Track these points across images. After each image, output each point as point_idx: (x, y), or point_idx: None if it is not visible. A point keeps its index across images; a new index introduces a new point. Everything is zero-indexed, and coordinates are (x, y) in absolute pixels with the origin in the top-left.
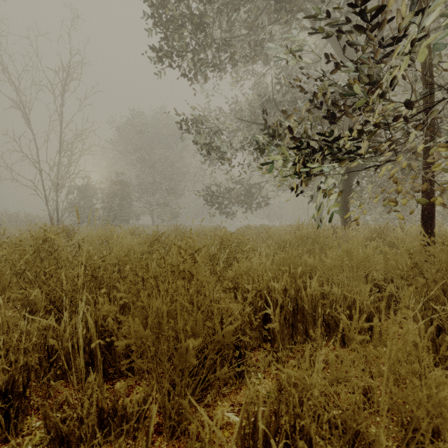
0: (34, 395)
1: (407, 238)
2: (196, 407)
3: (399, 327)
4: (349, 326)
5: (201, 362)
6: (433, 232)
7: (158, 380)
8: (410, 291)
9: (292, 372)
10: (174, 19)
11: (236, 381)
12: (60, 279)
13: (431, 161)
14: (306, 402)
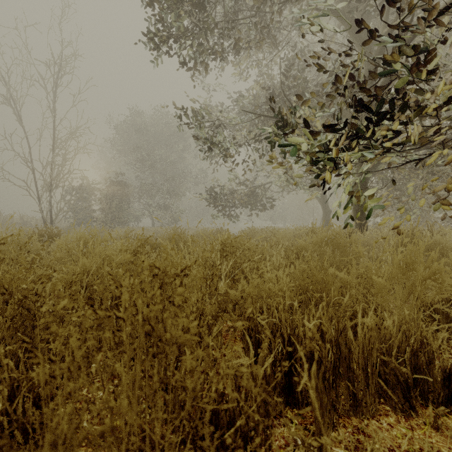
0: None
1: (446, 243)
2: None
3: None
4: None
5: None
6: None
7: None
8: None
9: None
10: None
11: None
12: None
13: None
14: None
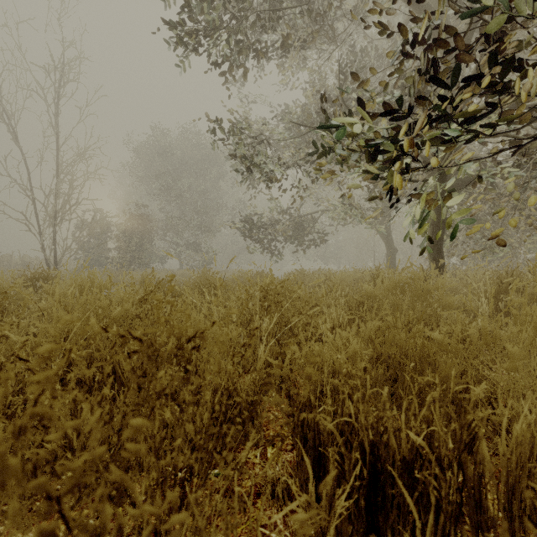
0: None
1: None
2: None
3: None
4: None
5: None
6: None
7: None
8: None
9: None
10: None
11: None
12: None
13: None
14: None
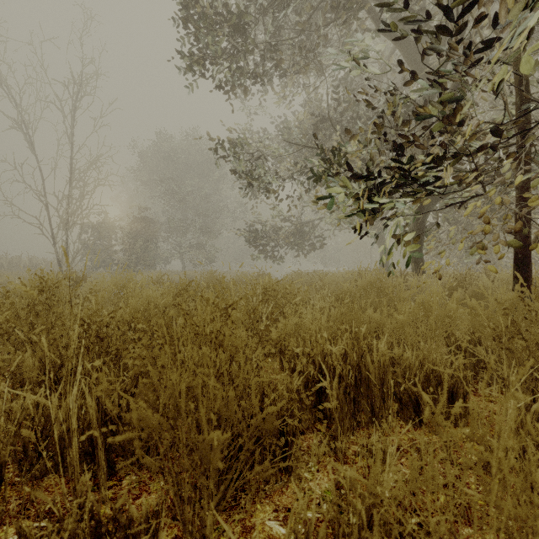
0: (13, 497)
1: (494, 287)
2: (228, 513)
3: (489, 400)
4: (433, 409)
5: (234, 454)
6: (529, 279)
7: (175, 482)
8: (526, 367)
9: (358, 476)
10: (208, 18)
11: (281, 475)
12: (55, 341)
13: (527, 191)
14: (376, 516)
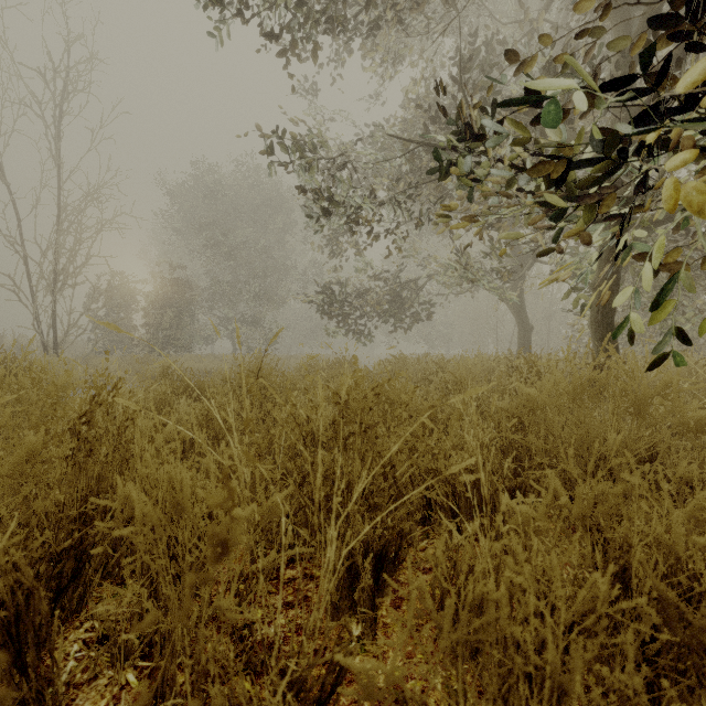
0: None
1: None
2: None
3: None
4: None
5: None
6: None
7: None
8: None
9: None
10: None
11: None
12: None
13: None
14: None
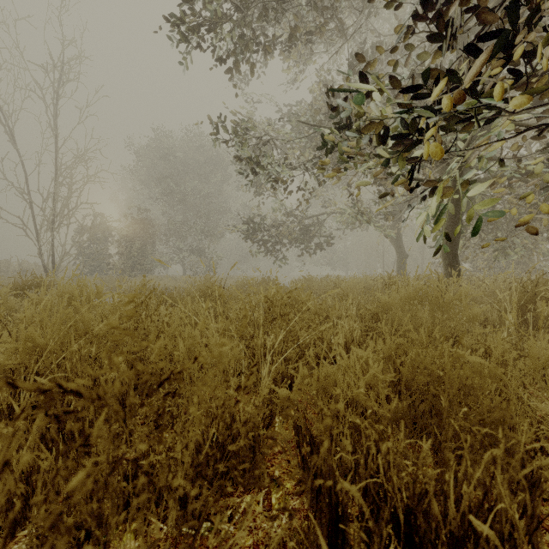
0: None
1: None
2: None
3: None
4: None
5: None
6: None
7: None
8: None
9: None
10: None
11: None
12: None
13: None
14: None
